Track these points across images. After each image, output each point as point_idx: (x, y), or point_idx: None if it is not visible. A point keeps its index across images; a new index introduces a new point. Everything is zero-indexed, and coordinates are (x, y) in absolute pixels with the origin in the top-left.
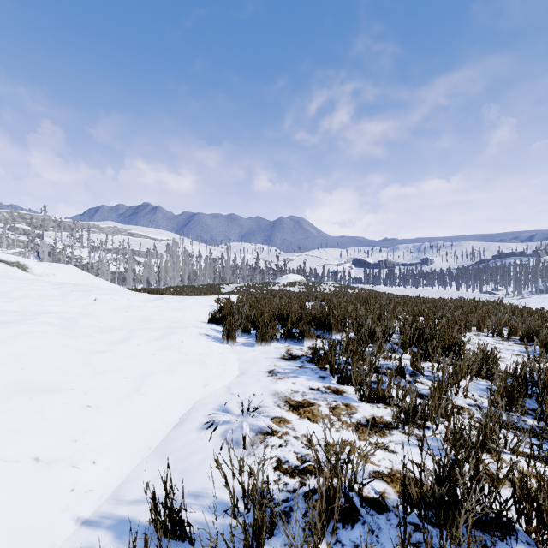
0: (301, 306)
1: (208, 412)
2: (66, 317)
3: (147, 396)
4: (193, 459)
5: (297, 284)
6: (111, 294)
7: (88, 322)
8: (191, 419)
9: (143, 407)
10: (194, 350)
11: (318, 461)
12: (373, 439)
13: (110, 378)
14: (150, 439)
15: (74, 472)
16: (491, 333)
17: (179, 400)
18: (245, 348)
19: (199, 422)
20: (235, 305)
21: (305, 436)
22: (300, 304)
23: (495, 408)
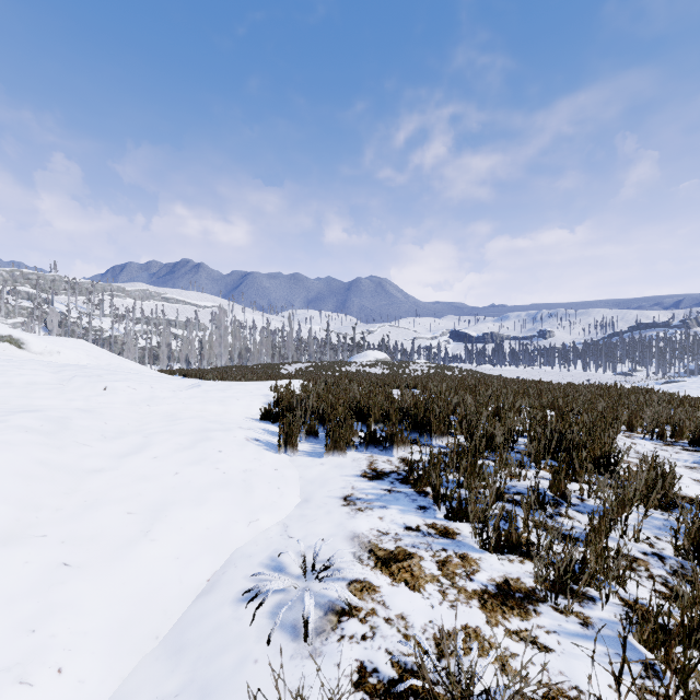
0: (388, 397)
1: (252, 569)
2: (54, 417)
3: (160, 544)
4: (222, 661)
5: (379, 364)
6: (129, 380)
7: (86, 423)
8: (225, 583)
9: (152, 562)
10: (237, 465)
11: (433, 699)
12: (511, 623)
13: (106, 515)
14: (158, 620)
15: (22, 693)
16: (649, 435)
17: (209, 548)
18: (310, 459)
19: (238, 588)
20: (298, 395)
21: (402, 617)
22: (385, 393)
23: (683, 558)
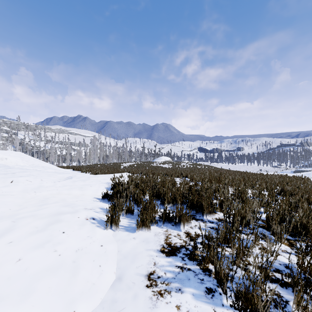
0: (174, 184)
1: None
2: None
3: None
4: None
5: (167, 163)
6: (30, 175)
7: None
8: None
9: None
10: (72, 245)
11: None
12: None
13: None
14: None
15: None
16: None
17: None
18: (126, 234)
19: None
20: (124, 184)
21: None
22: (172, 182)
23: None
